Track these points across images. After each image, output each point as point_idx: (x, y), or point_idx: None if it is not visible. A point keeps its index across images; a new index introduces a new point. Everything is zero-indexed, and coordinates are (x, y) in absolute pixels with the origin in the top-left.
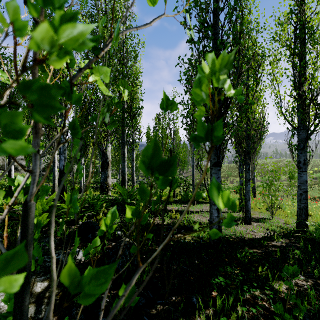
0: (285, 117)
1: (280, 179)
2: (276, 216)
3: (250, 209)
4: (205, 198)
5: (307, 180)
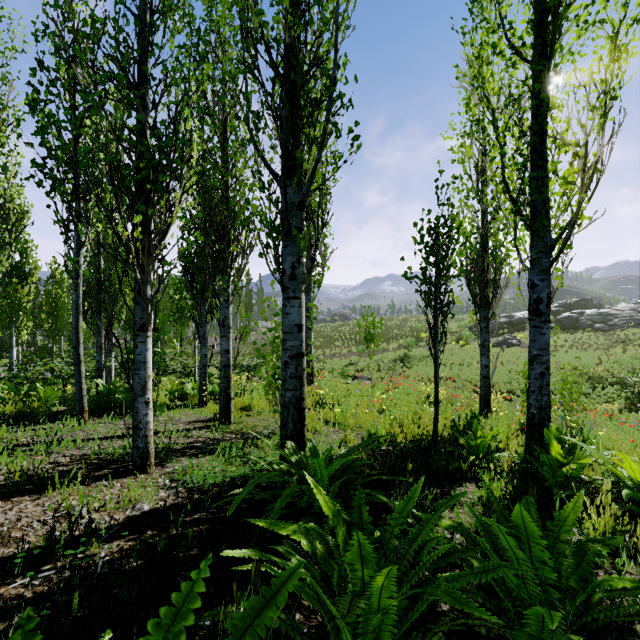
0: (256, 144)
1: (387, 350)
2: (309, 424)
3: (147, 422)
4: (191, 395)
5: (303, 323)
